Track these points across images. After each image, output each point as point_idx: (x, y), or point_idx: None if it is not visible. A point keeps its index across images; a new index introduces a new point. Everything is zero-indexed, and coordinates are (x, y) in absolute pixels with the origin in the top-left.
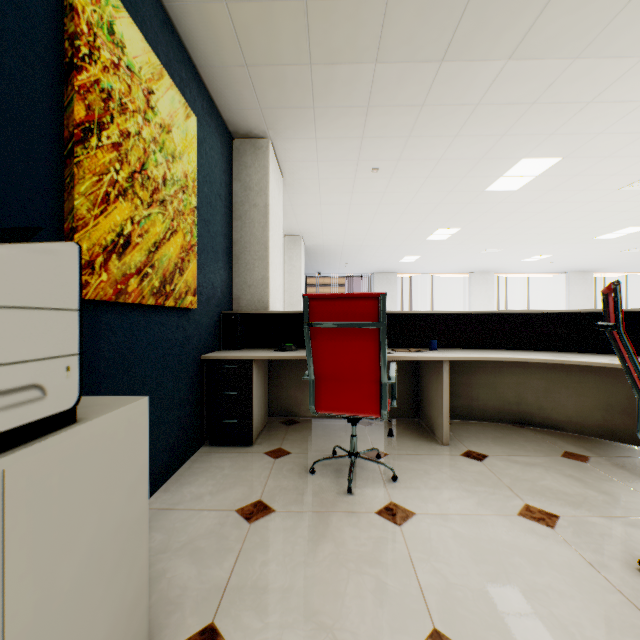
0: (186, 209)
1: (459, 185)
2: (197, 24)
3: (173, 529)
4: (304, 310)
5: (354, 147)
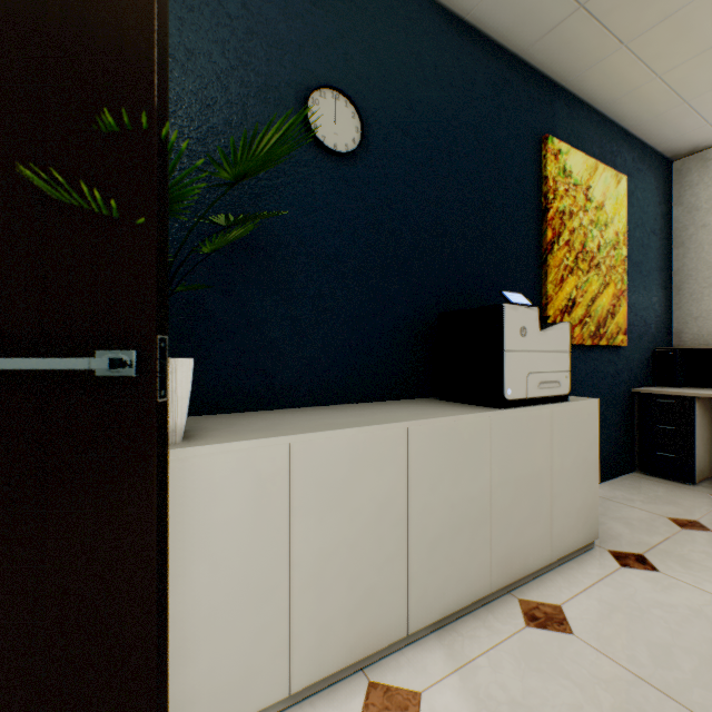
0: (616, 262)
1: None
2: (627, 104)
3: (607, 508)
4: None
5: None
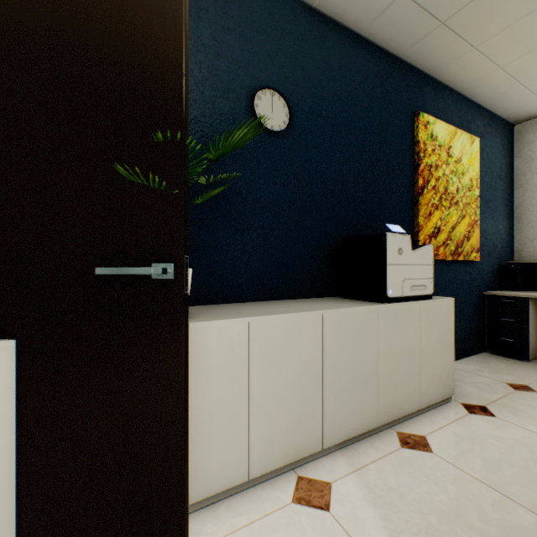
0: (470, 200)
1: None
2: (478, 87)
3: (463, 376)
4: None
5: None
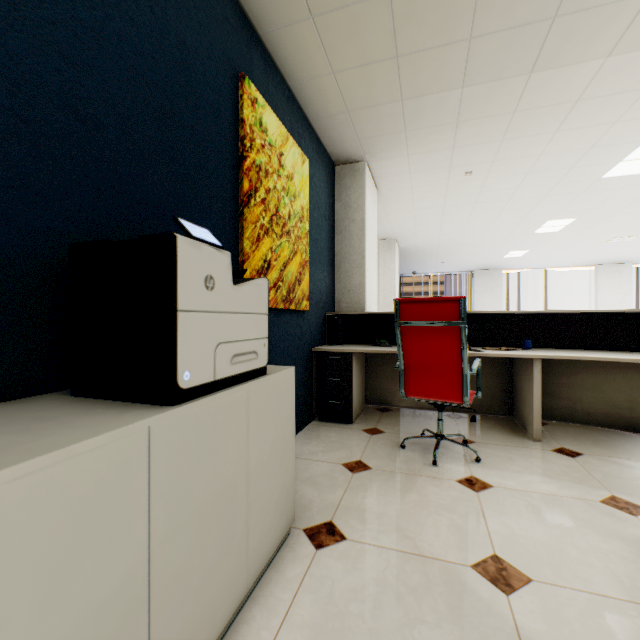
0: (302, 234)
1: (567, 176)
2: (311, 92)
3: (299, 469)
4: (395, 312)
5: (445, 157)
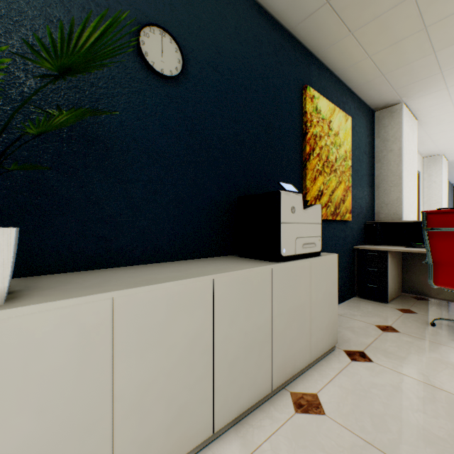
0: (345, 169)
1: None
2: (352, 73)
3: (341, 321)
4: (422, 220)
5: None
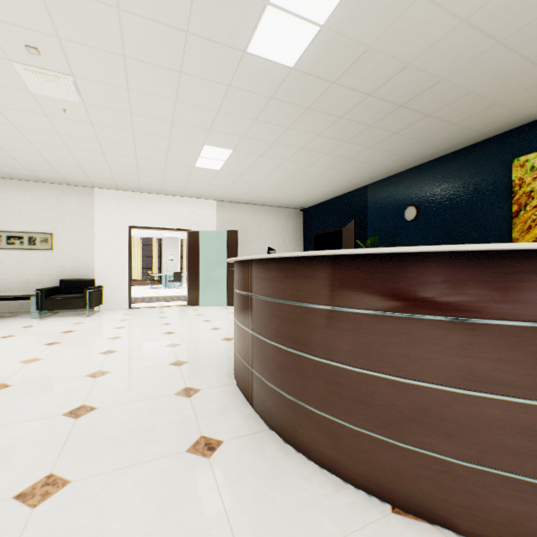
0: None
1: None
2: None
3: None
4: None
5: None
